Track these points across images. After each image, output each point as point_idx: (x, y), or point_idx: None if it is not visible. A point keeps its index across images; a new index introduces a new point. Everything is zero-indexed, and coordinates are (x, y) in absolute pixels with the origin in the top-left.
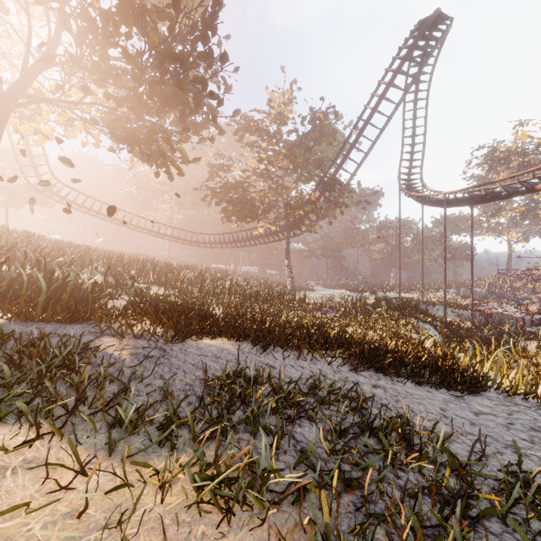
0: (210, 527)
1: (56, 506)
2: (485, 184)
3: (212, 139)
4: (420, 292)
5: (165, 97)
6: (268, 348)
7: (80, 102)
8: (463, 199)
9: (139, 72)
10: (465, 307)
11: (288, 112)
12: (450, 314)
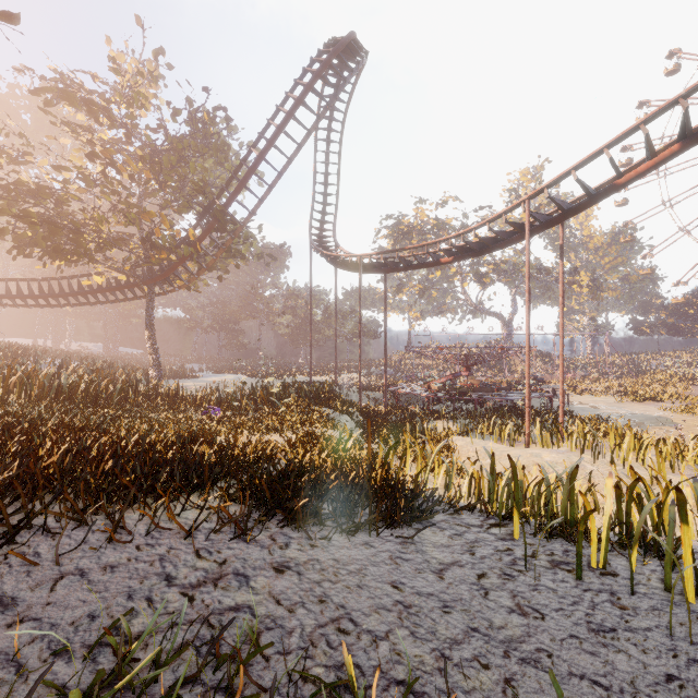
0: None
1: None
2: (399, 250)
3: None
4: (333, 374)
5: None
6: (30, 527)
7: None
8: (378, 264)
9: None
10: (378, 388)
11: (151, 96)
12: (365, 397)
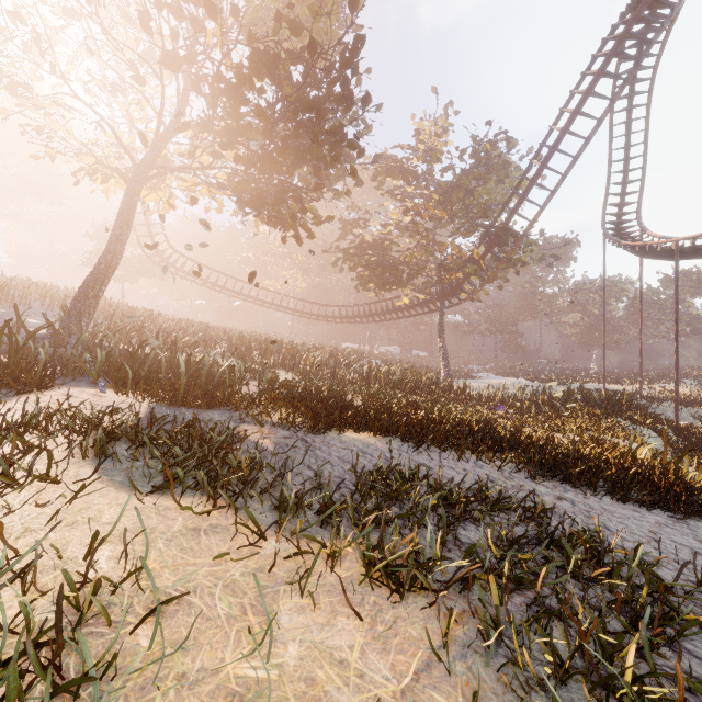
0: (380, 599)
1: (246, 562)
2: None
3: (348, 192)
4: (638, 383)
5: (297, 152)
6: (421, 446)
7: (209, 168)
8: None
9: (271, 128)
10: None
11: (442, 145)
12: (687, 415)
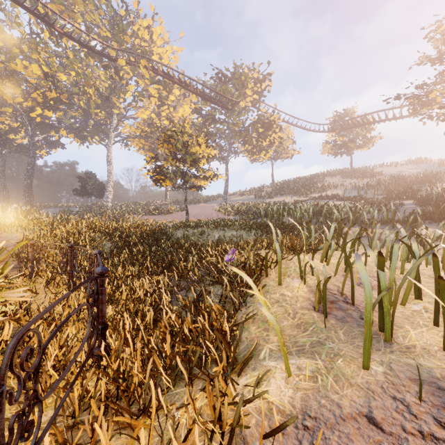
0: None
1: None
2: None
3: None
4: None
5: None
6: None
7: None
8: None
9: None
10: None
11: None
12: None
